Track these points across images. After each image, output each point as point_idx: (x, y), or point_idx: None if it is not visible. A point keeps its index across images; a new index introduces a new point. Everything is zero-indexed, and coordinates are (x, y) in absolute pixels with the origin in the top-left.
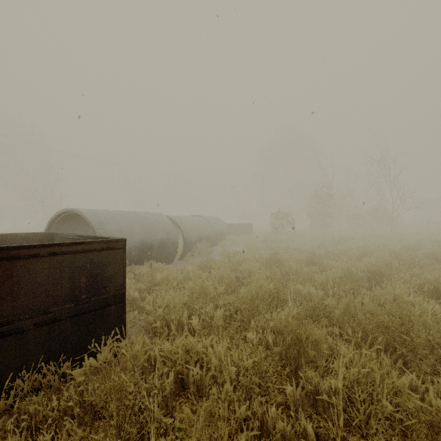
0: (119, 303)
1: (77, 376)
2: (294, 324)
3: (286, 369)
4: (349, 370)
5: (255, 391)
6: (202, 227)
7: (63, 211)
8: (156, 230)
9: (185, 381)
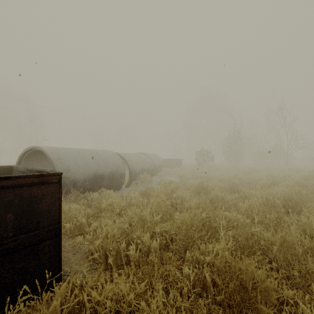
0: (54, 237)
1: None
2: (237, 268)
3: None
4: None
5: None
6: (144, 161)
7: (29, 148)
8: (106, 164)
9: None
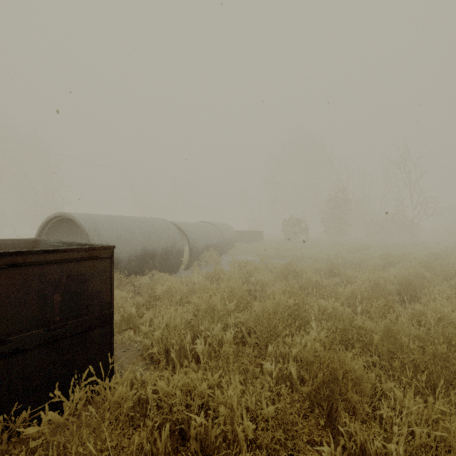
0: (105, 325)
1: (34, 435)
2: (327, 356)
3: (321, 422)
4: (412, 428)
5: (279, 455)
6: (210, 234)
7: (55, 215)
8: (159, 237)
9: (185, 431)
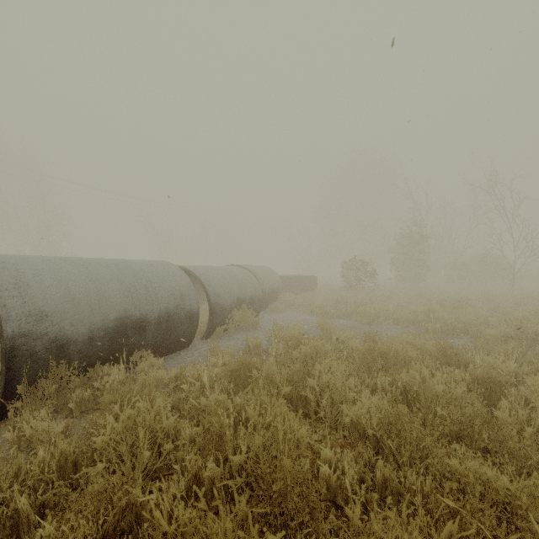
0: None
1: None
2: None
3: None
4: None
5: None
6: (242, 283)
7: None
8: (154, 293)
9: None
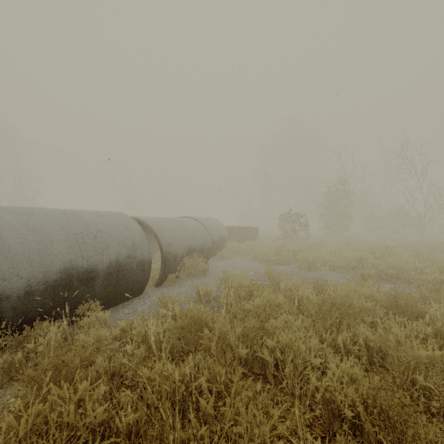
0: None
1: None
2: None
3: None
4: None
5: None
6: (193, 233)
7: None
8: (104, 243)
9: None
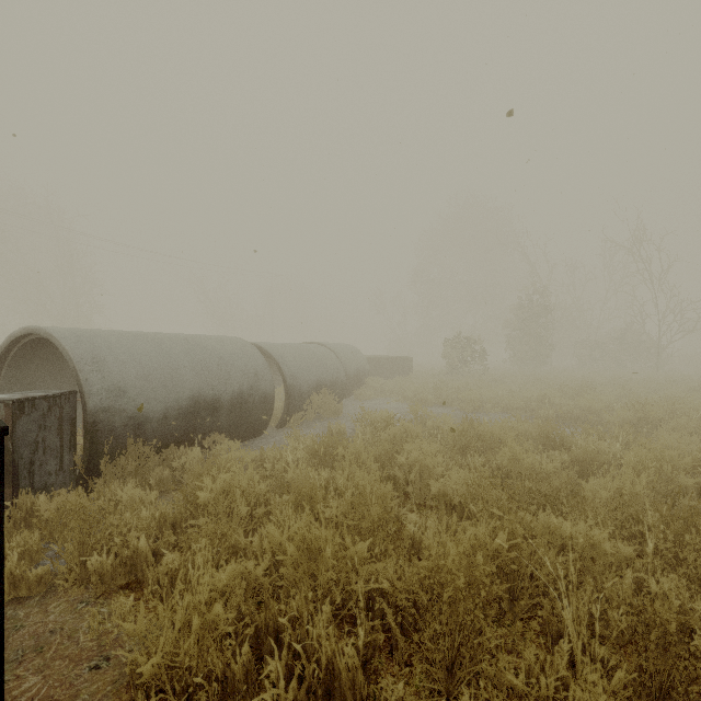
0: None
1: None
2: None
3: None
4: None
5: None
6: (322, 363)
7: (21, 332)
8: (226, 372)
9: None
